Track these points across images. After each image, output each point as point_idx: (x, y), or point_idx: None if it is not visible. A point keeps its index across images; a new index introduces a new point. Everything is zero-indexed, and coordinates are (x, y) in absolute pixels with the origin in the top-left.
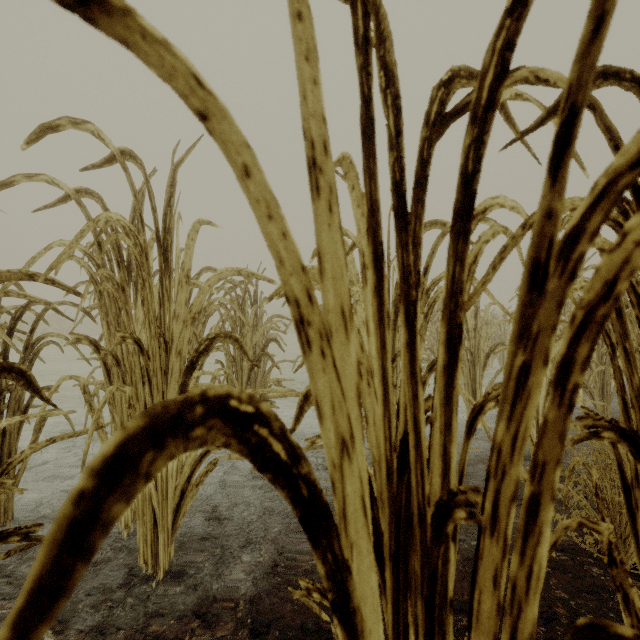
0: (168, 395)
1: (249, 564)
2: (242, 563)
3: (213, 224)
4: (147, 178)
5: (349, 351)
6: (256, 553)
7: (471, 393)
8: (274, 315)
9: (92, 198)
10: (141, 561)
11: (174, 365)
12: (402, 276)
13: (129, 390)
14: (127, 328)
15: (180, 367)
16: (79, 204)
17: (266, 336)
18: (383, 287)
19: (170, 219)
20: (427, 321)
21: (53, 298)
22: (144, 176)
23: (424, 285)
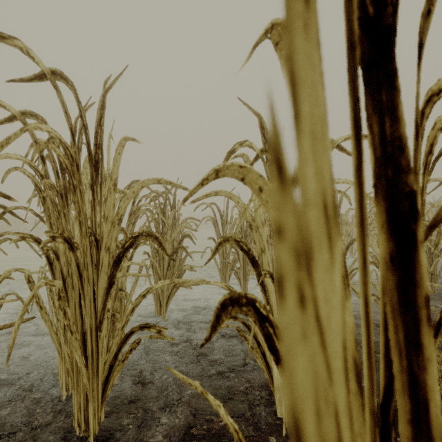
0: (98, 285)
1: (167, 426)
2: (161, 425)
3: (136, 140)
4: (78, 99)
5: (334, 283)
6: (173, 414)
7: None
8: (188, 217)
9: (36, 120)
10: (76, 425)
11: (104, 259)
12: (381, 157)
13: (59, 284)
14: (64, 228)
15: (109, 261)
16: (24, 124)
17: (182, 233)
18: (362, 171)
19: (100, 136)
20: None
21: (33, 206)
22: (75, 96)
23: None
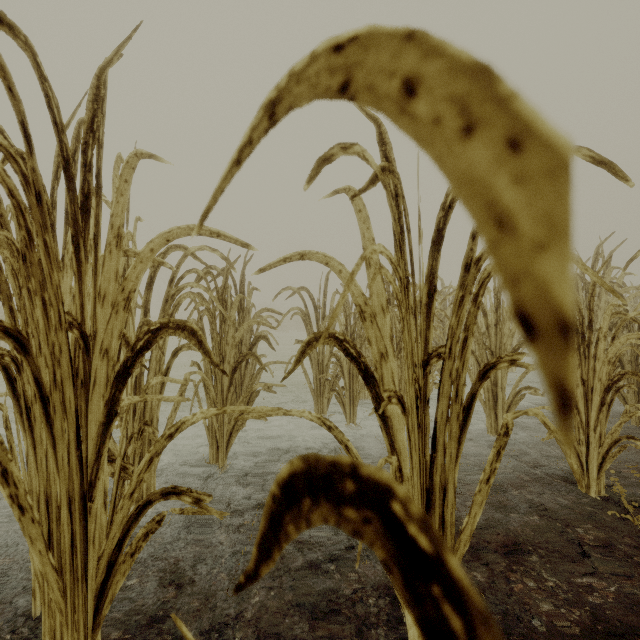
0: (88, 417)
1: None
2: None
3: (157, 157)
4: (42, 71)
5: None
6: None
7: (492, 399)
8: (263, 309)
9: None
10: None
11: (98, 371)
12: None
13: None
14: (29, 315)
15: (107, 374)
16: None
17: (255, 334)
18: None
19: (92, 150)
20: (477, 305)
21: None
22: (34, 65)
23: (473, 252)
